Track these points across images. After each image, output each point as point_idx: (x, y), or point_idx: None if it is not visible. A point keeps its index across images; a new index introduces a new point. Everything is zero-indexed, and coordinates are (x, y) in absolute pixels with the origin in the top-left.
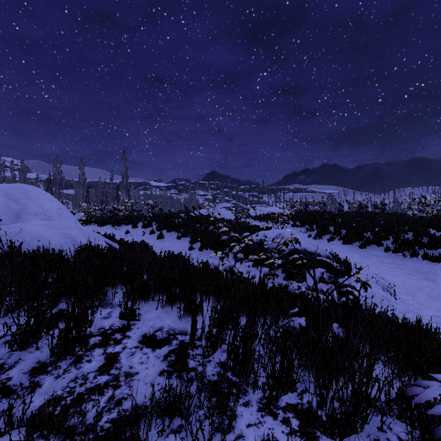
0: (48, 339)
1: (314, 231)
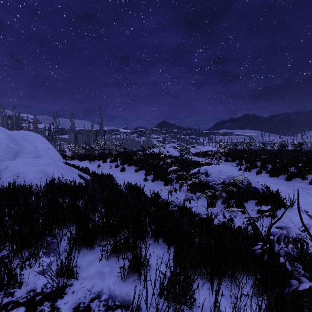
0: None
1: (243, 166)
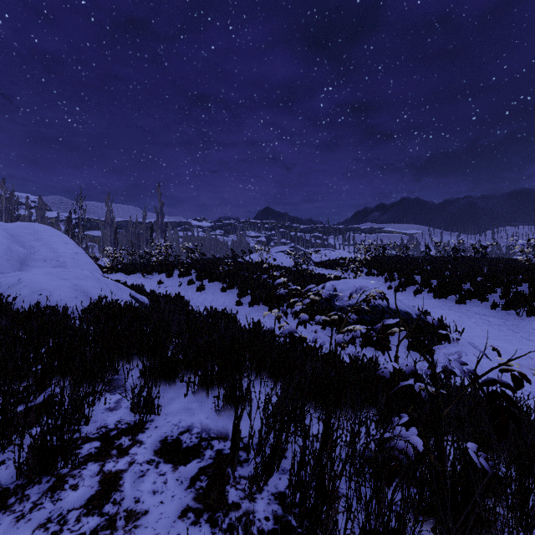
0: (13, 451)
1: (395, 282)
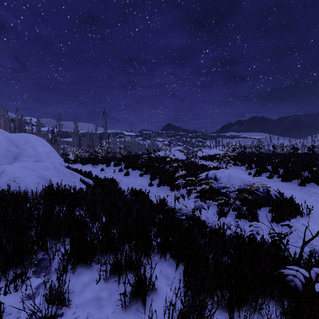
0: None
1: (253, 170)
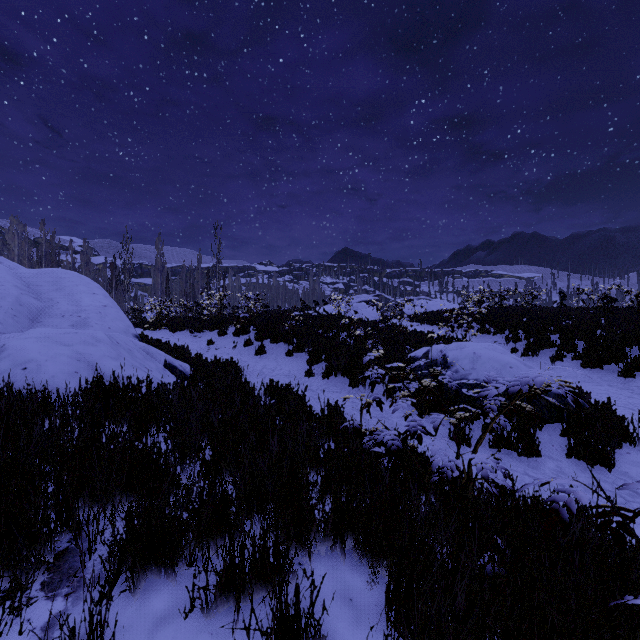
0: None
1: (521, 342)
